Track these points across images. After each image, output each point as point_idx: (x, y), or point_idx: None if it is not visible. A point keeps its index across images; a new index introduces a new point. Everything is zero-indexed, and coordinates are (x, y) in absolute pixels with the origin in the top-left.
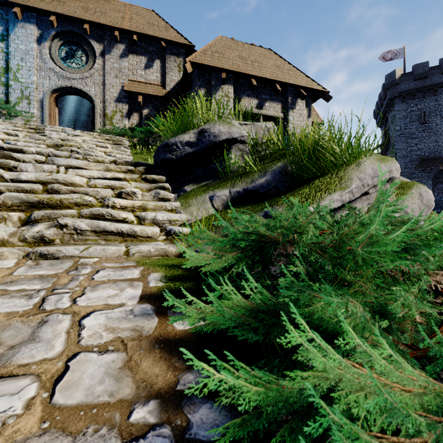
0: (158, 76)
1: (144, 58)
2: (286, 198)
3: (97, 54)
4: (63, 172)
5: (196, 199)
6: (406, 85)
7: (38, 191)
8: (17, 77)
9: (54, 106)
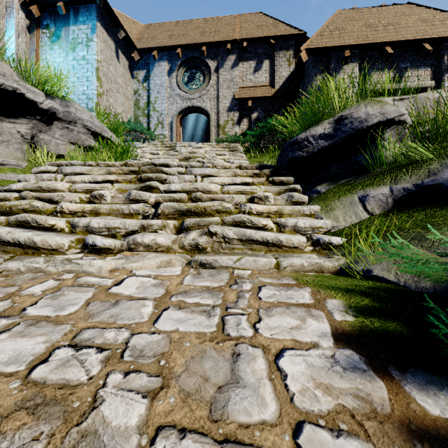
0: (267, 76)
1: (253, 62)
2: None
3: (212, 71)
4: (199, 181)
5: (340, 201)
6: None
7: (185, 200)
8: (155, 108)
9: (179, 126)
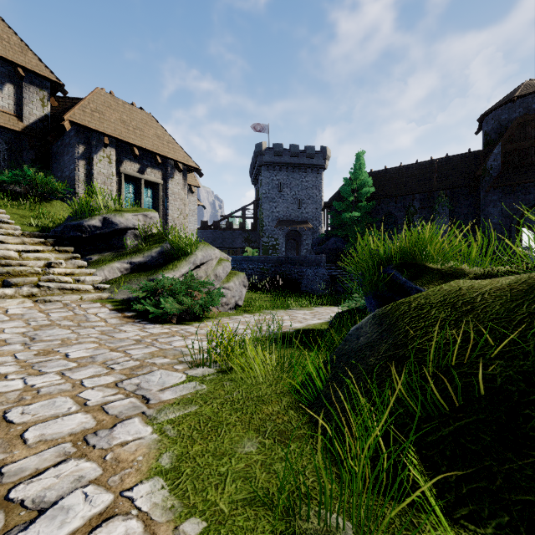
0: (11, 103)
1: None
2: (162, 270)
3: None
4: None
5: (107, 267)
6: (269, 157)
7: None
8: None
9: None
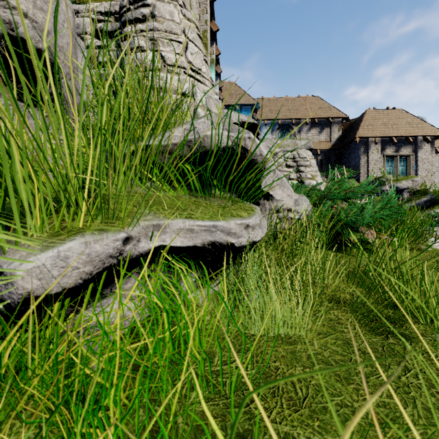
0: (326, 136)
1: (318, 128)
2: (431, 209)
3: (296, 132)
4: None
5: None
6: None
7: None
8: None
9: None
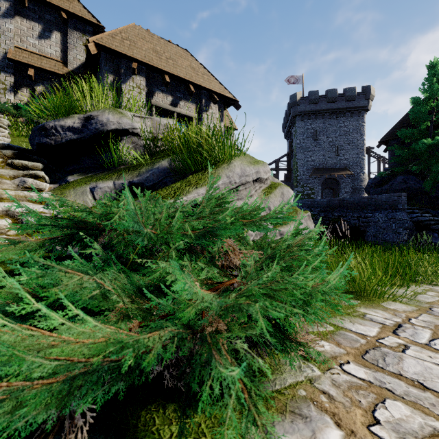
0: (58, 50)
1: (38, 25)
2: (157, 190)
3: None
4: None
5: (75, 190)
6: (304, 107)
7: None
8: None
9: None
